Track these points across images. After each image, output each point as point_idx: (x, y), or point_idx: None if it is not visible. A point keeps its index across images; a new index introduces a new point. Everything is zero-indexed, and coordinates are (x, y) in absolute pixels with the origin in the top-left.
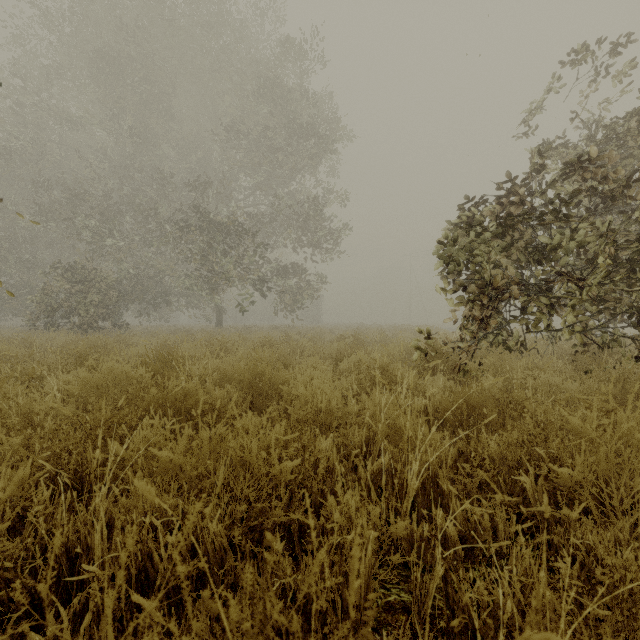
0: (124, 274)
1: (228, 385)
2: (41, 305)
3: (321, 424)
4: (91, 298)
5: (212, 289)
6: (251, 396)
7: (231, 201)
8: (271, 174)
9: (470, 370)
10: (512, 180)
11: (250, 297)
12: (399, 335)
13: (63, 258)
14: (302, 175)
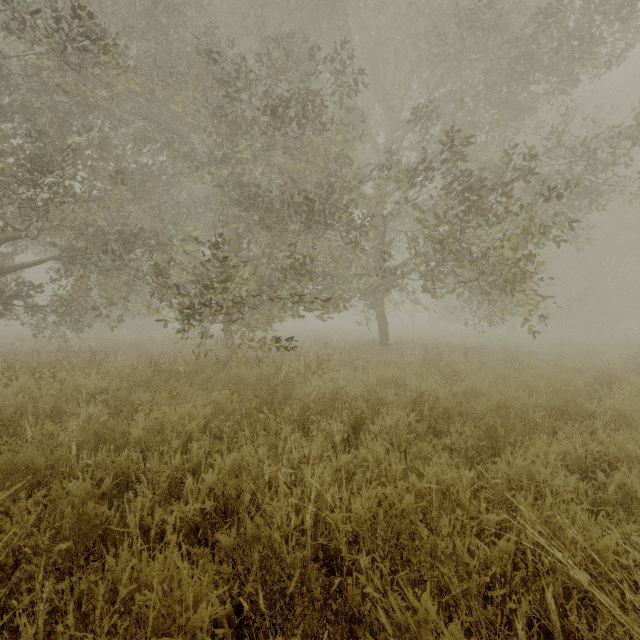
0: None
1: None
2: None
3: None
4: None
5: None
6: None
7: None
8: None
9: None
10: None
11: None
12: None
13: None
14: None
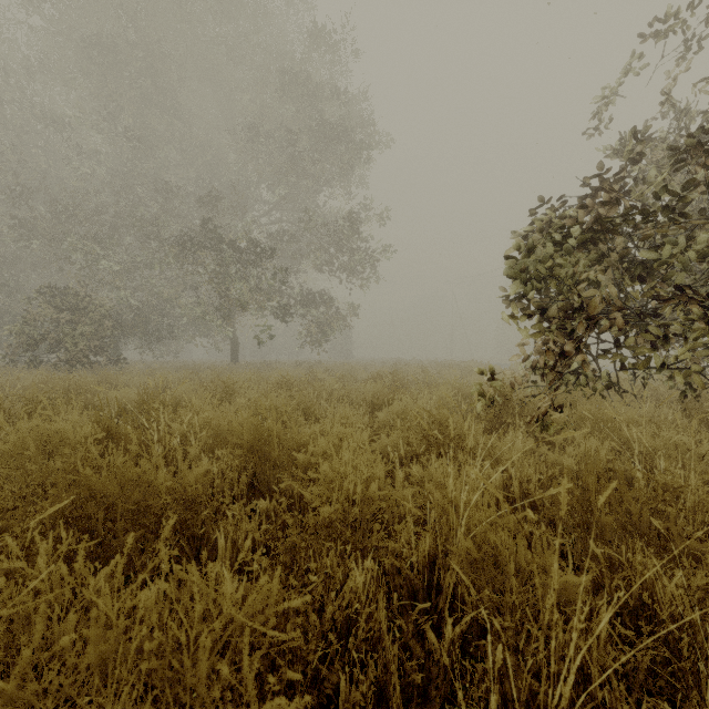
0: (123, 301)
1: (218, 451)
2: (20, 337)
3: (354, 523)
4: (80, 329)
5: (225, 319)
6: (253, 465)
7: (248, 217)
8: (294, 185)
9: (551, 422)
10: (601, 174)
11: (269, 328)
12: (444, 373)
13: (52, 283)
14: (330, 187)
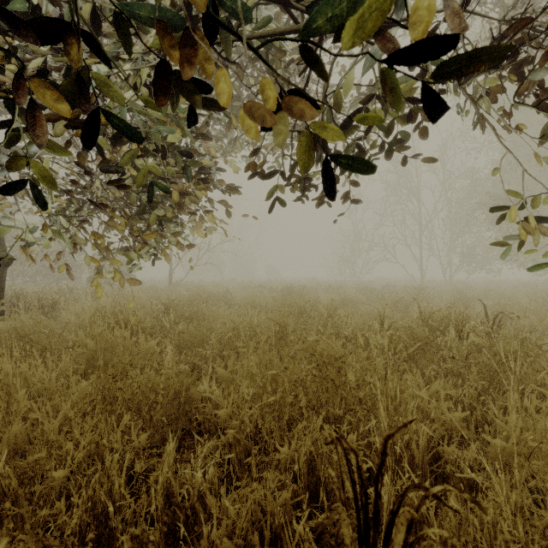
0: None
1: None
2: None
3: None
4: None
5: None
6: None
7: None
8: None
9: None
10: None
11: None
12: None
13: None
14: None
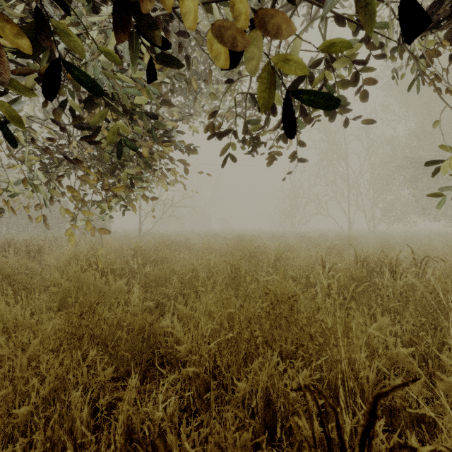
0: None
1: None
2: None
3: None
4: None
5: None
6: None
7: None
8: None
9: None
10: None
11: None
12: None
13: None
14: None
